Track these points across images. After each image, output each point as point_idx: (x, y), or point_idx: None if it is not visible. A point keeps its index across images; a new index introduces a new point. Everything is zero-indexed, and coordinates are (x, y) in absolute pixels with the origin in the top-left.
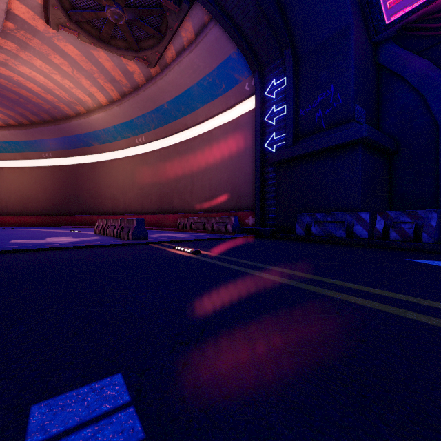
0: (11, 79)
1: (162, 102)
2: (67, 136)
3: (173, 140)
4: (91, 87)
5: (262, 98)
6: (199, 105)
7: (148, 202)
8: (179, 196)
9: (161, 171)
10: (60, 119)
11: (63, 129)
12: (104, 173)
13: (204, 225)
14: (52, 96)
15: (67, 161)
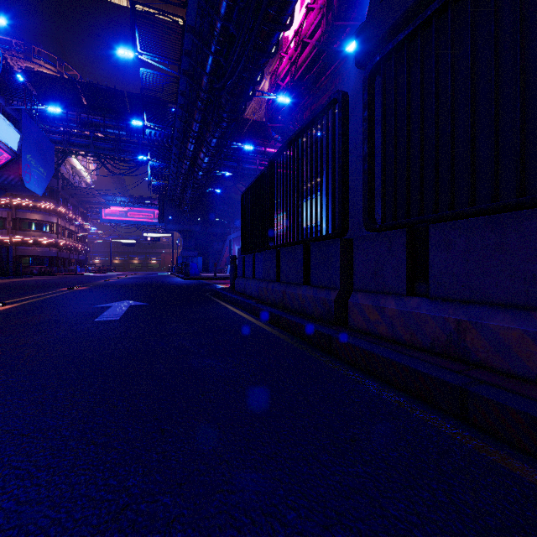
0: None
1: None
2: None
3: None
4: None
5: None
6: None
7: None
8: None
9: None
10: None
11: None
12: None
13: None
14: None
15: None
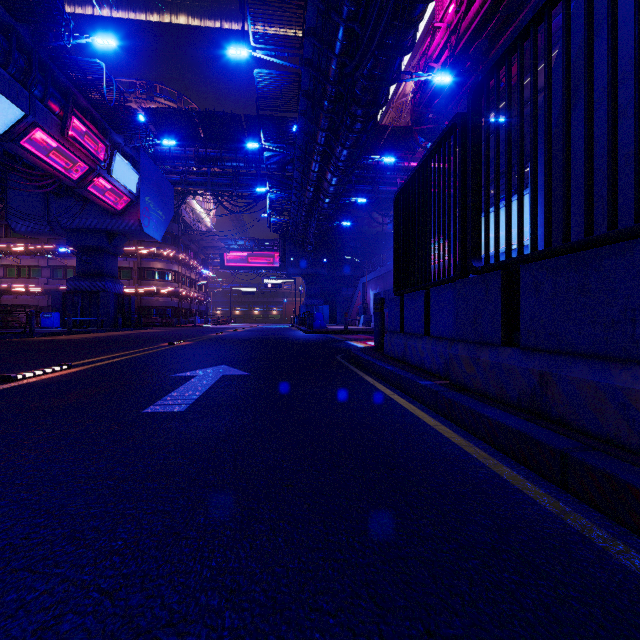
0: None
1: None
2: None
3: None
4: None
5: None
6: None
7: None
8: None
9: None
10: None
11: None
12: None
13: None
14: None
15: None
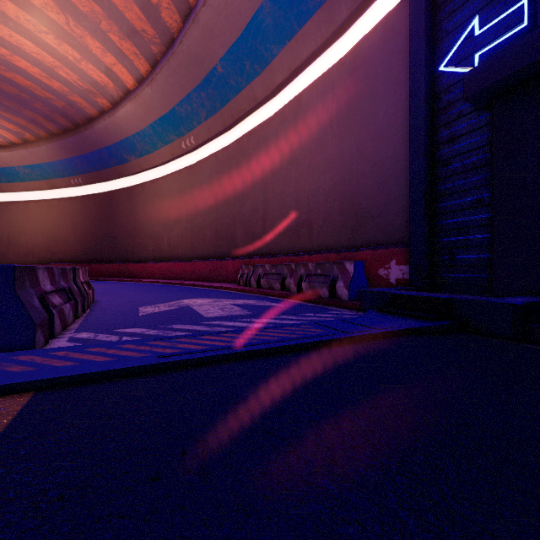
0: None
1: (213, 61)
2: (96, 150)
3: (236, 136)
4: (106, 55)
5: None
6: (276, 49)
7: (200, 242)
8: (244, 227)
9: (218, 190)
10: (82, 124)
11: (88, 140)
12: (144, 201)
13: (284, 281)
14: (59, 83)
15: (101, 188)
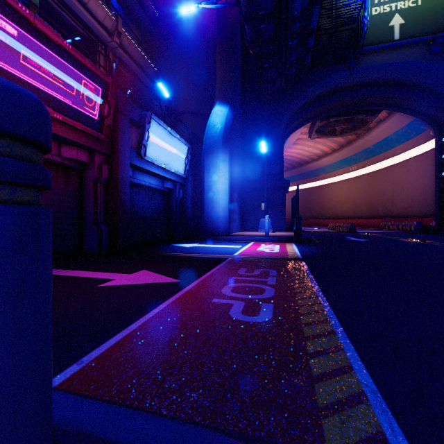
0: (285, 155)
1: (369, 146)
2: (305, 172)
3: (378, 166)
4: (322, 147)
5: (441, 143)
6: (396, 144)
7: (359, 211)
8: (382, 206)
9: (369, 189)
10: (302, 164)
11: (303, 169)
12: (327, 192)
13: (398, 226)
14: (301, 156)
15: (304, 186)
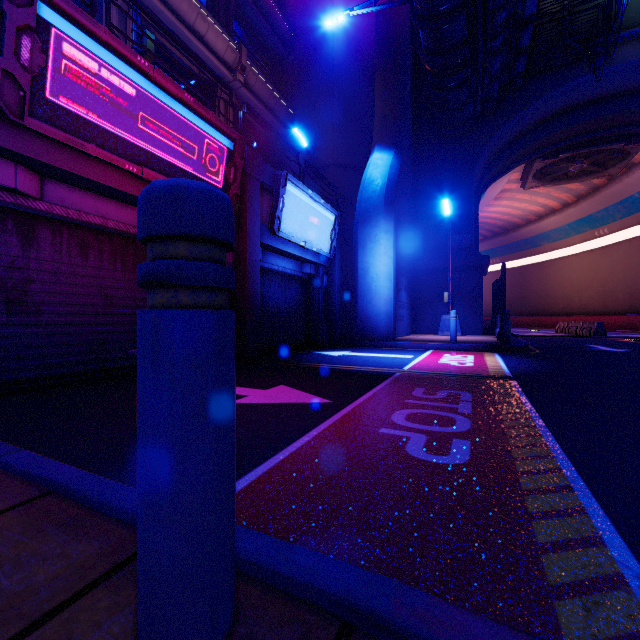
0: (481, 217)
1: (631, 193)
2: (515, 241)
3: None
4: (545, 201)
5: None
6: None
7: (612, 301)
8: None
9: (631, 265)
10: (510, 229)
11: (511, 237)
12: (553, 272)
13: None
14: (508, 216)
15: (513, 264)
